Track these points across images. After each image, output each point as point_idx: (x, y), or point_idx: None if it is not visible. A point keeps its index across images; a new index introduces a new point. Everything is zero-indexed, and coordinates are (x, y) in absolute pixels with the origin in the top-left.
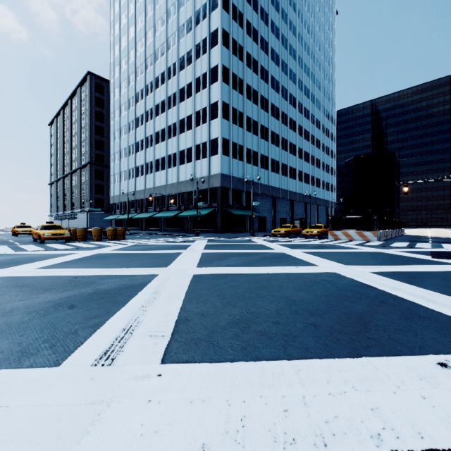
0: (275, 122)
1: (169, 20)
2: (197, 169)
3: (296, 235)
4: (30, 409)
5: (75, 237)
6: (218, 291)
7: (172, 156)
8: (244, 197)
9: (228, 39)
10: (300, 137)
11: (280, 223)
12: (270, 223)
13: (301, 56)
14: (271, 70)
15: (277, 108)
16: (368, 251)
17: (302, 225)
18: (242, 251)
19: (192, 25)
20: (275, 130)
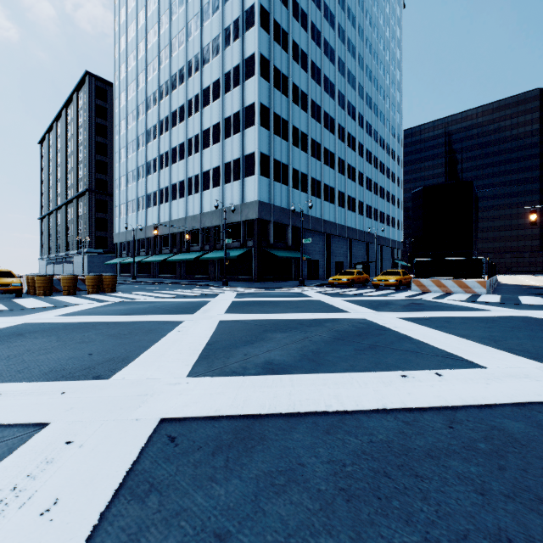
0: (330, 136)
1: None
2: (227, 195)
3: (361, 285)
4: None
5: (35, 289)
6: None
7: (193, 178)
8: (289, 234)
9: (268, 20)
10: (360, 157)
11: (336, 269)
12: (324, 268)
13: (361, 55)
14: (324, 68)
15: (332, 118)
16: (512, 316)
17: (365, 271)
18: (293, 318)
19: (220, 3)
20: (330, 147)
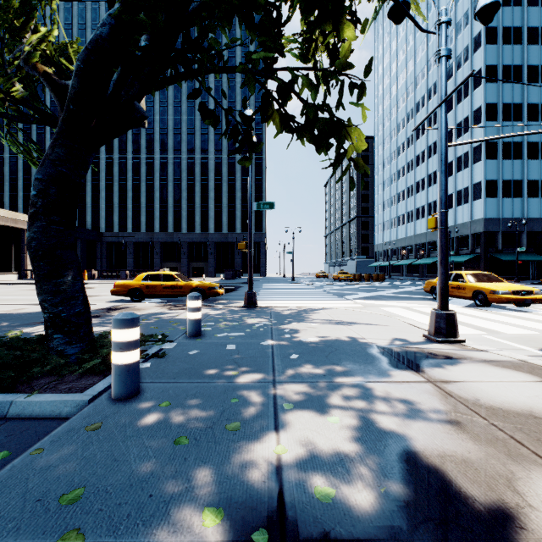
0: None
1: (429, 71)
2: (458, 215)
3: None
4: (368, 293)
5: (355, 279)
6: (406, 292)
7: (432, 203)
8: (523, 239)
9: (496, 71)
10: None
11: None
12: None
13: None
14: None
15: None
16: None
17: None
18: None
19: (453, 71)
20: None
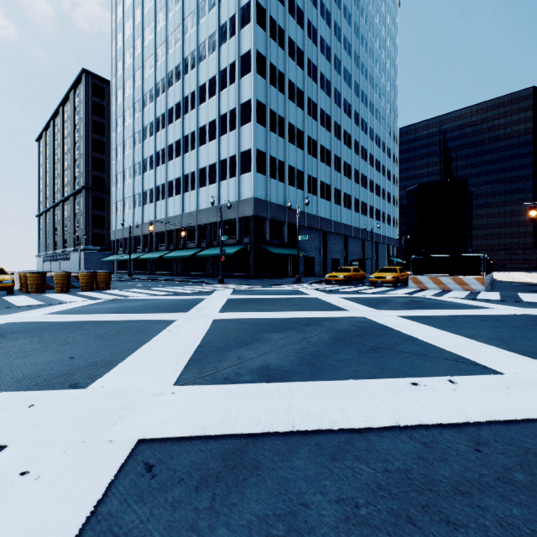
0: (326, 134)
1: None
2: (223, 192)
3: (357, 282)
4: None
5: (27, 287)
6: None
7: (189, 175)
8: (285, 231)
9: (264, 17)
10: (356, 155)
11: (332, 266)
12: (320, 265)
13: (357, 53)
14: (321, 66)
15: (328, 115)
16: (516, 315)
17: (361, 268)
18: (290, 316)
19: None
20: (326, 145)
